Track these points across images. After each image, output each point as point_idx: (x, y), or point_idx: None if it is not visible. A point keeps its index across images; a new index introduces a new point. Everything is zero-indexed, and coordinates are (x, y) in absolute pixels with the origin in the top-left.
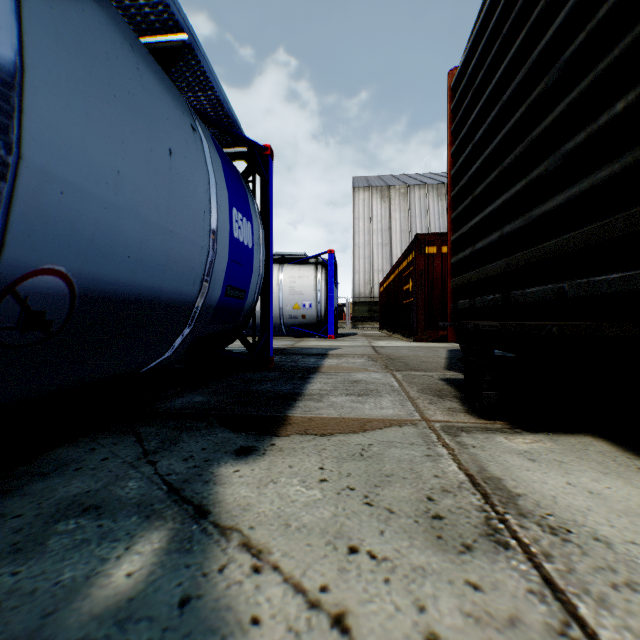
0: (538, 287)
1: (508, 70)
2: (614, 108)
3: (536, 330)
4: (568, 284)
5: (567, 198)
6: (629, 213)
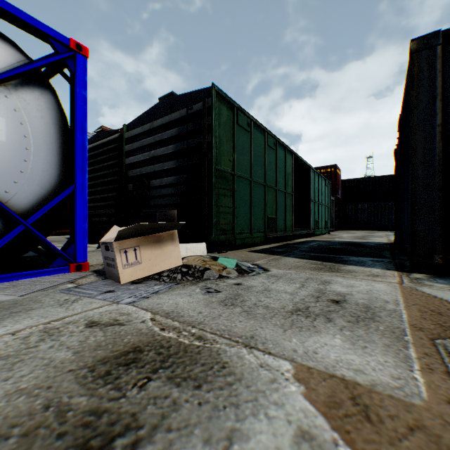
0: (97, 218)
1: (91, 171)
2: (106, 195)
3: (95, 226)
4: (101, 219)
5: (101, 204)
6: (107, 210)
